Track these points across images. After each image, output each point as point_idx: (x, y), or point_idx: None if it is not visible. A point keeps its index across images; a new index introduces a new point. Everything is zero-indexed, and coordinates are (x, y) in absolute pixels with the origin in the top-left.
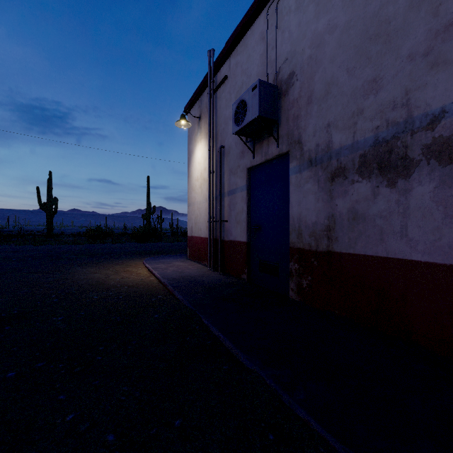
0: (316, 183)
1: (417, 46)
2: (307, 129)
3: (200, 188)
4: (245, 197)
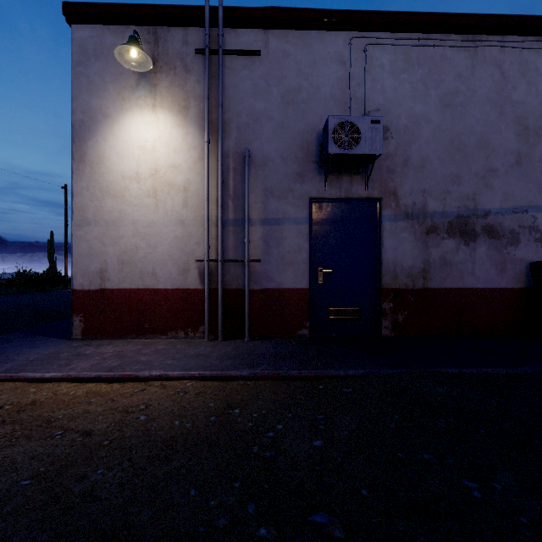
0: (412, 234)
1: (479, 171)
2: (404, 186)
3: (152, 197)
4: (308, 232)
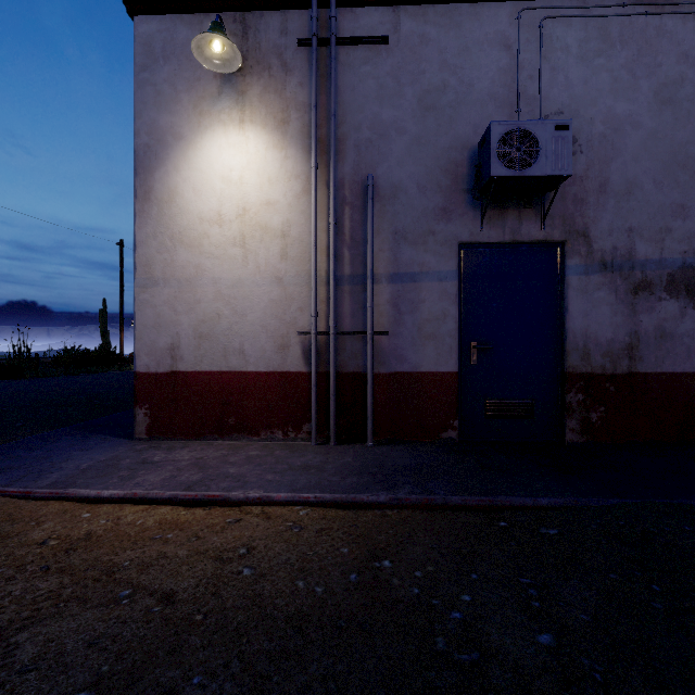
0: (612, 293)
1: None
2: (599, 223)
3: (240, 247)
4: (456, 292)
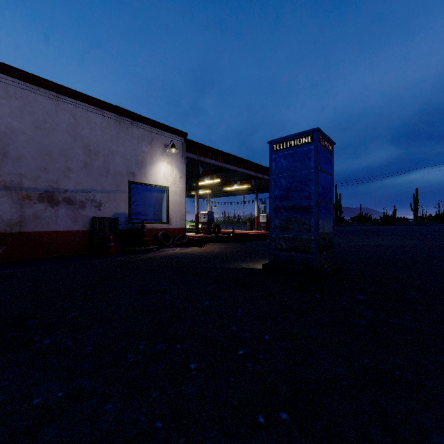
0: (11, 199)
1: (61, 168)
2: (3, 169)
3: None
4: None
